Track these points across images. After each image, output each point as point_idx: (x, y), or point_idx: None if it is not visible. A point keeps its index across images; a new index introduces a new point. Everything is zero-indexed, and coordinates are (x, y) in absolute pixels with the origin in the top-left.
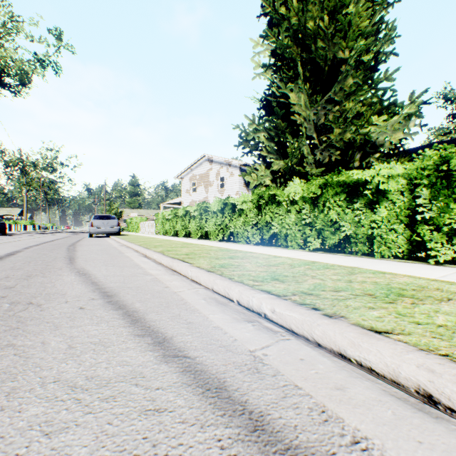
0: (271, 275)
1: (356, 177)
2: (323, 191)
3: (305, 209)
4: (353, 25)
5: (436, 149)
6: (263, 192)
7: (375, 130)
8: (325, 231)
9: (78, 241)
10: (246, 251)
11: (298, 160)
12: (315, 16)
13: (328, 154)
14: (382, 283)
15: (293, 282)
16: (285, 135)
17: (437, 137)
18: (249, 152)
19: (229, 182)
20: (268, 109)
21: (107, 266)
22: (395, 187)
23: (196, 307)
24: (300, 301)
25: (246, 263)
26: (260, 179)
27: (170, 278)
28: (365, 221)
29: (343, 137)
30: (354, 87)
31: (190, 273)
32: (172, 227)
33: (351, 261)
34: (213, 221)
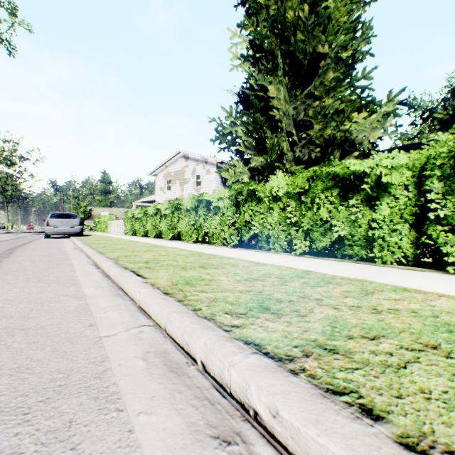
0: (258, 299)
1: (353, 167)
2: (311, 185)
3: (290, 207)
4: (332, 19)
5: (411, 149)
6: (241, 187)
7: (354, 128)
8: (315, 231)
9: (26, 244)
10: (222, 255)
11: (277, 156)
12: (294, 7)
13: (308, 151)
14: (425, 312)
15: (293, 316)
16: (264, 130)
17: (402, 142)
18: (226, 147)
19: (205, 180)
20: (246, 103)
21: (27, 283)
22: (398, 179)
23: (120, 386)
24: (325, 380)
25: (221, 276)
26: (238, 176)
27: (108, 303)
28: (363, 221)
29: (323, 133)
30: (334, 82)
31: (138, 296)
32: (142, 227)
33: (350, 269)
34: (186, 220)
